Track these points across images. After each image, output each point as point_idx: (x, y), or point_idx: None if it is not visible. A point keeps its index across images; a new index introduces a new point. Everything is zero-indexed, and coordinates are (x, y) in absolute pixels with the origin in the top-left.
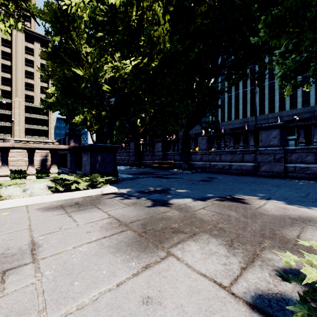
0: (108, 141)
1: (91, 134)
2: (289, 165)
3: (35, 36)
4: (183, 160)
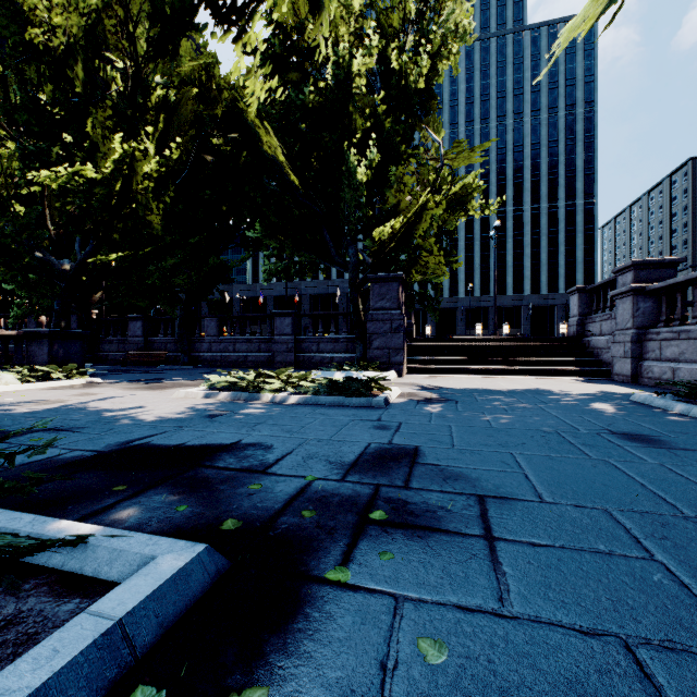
0: (64, 323)
1: None
2: (300, 355)
3: None
4: (182, 350)
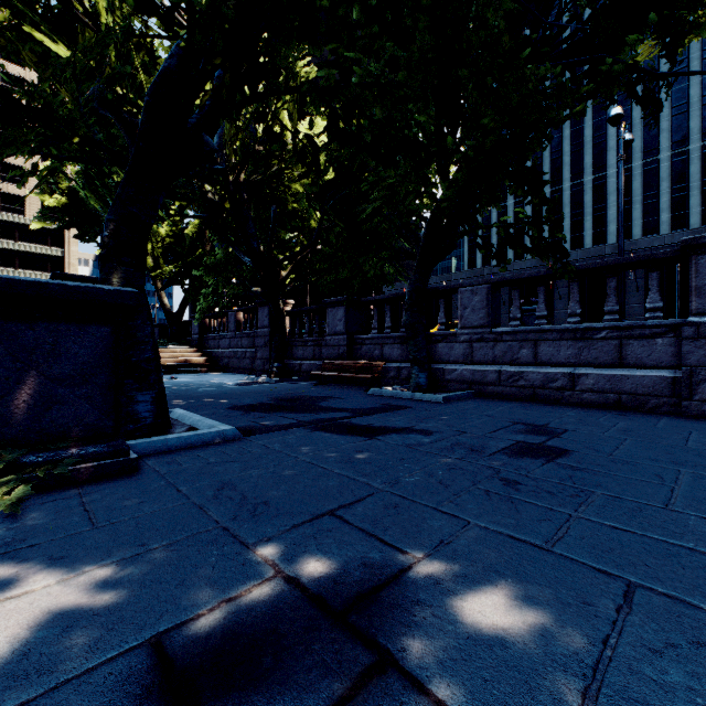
0: (116, 279)
1: (158, 289)
2: None
3: None
4: (413, 358)
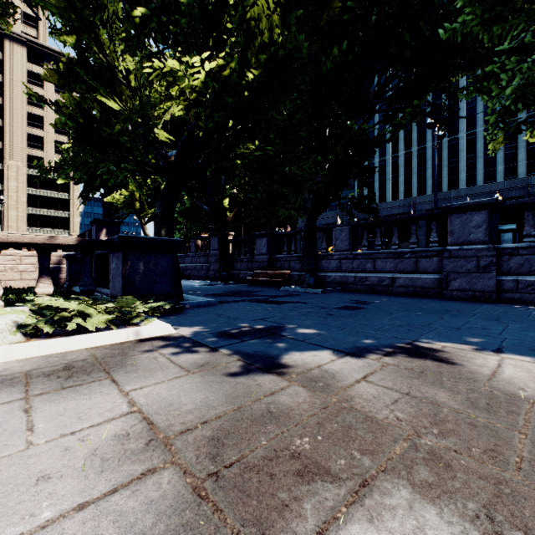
0: (164, 232)
1: (142, 224)
2: (505, 277)
3: (46, 53)
4: (306, 269)
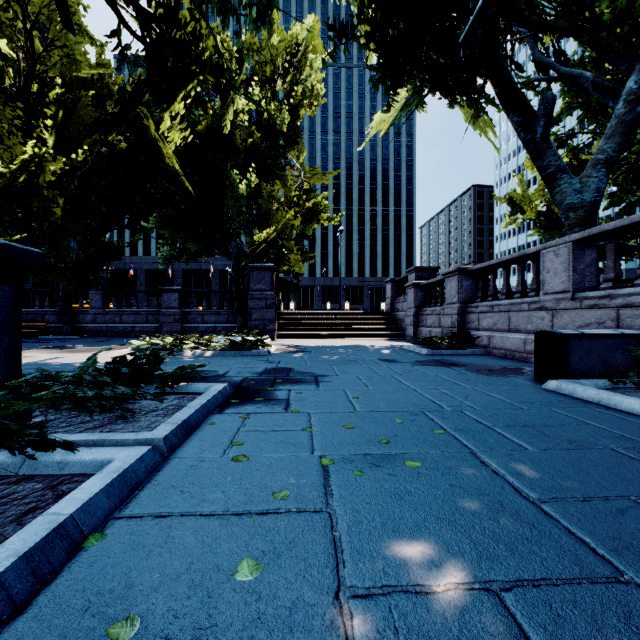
0: None
1: None
2: (186, 325)
3: None
4: (65, 321)
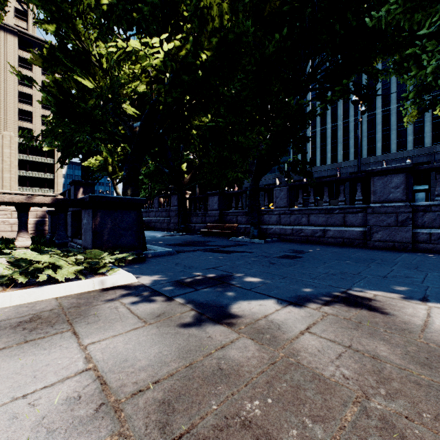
0: (129, 191)
1: (114, 184)
2: (419, 230)
3: (35, 42)
4: (251, 222)
